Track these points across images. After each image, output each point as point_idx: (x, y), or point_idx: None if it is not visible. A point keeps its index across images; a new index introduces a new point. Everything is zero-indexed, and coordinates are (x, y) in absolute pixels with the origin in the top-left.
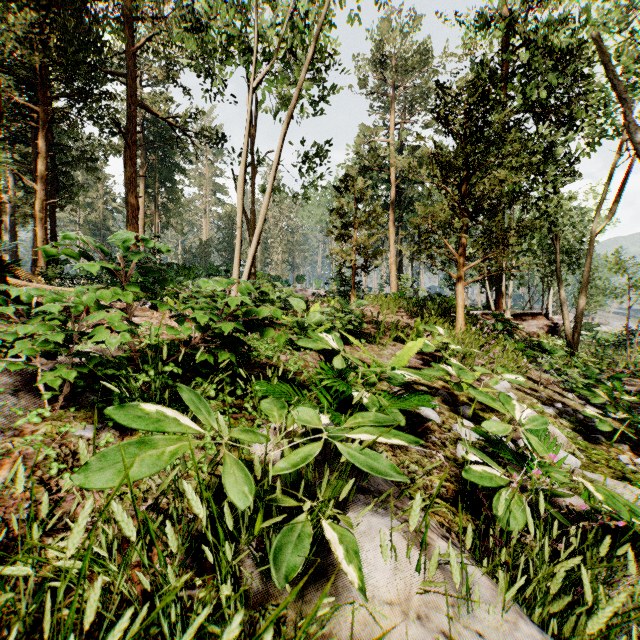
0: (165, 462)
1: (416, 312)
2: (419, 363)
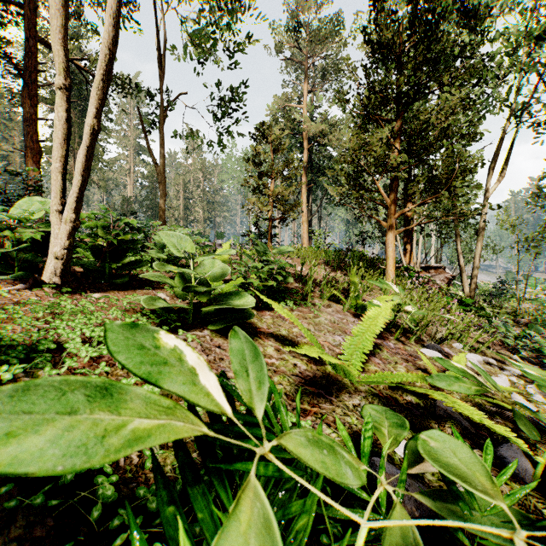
0: None
1: (337, 264)
2: None
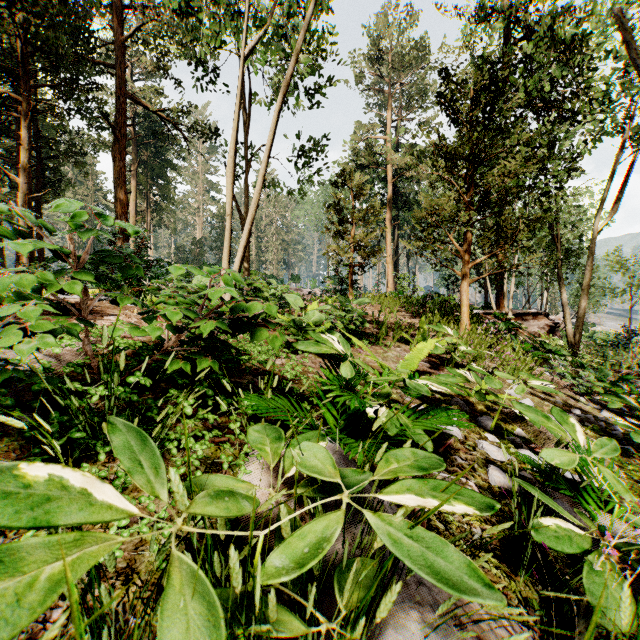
0: (27, 615)
1: (417, 311)
2: (427, 366)
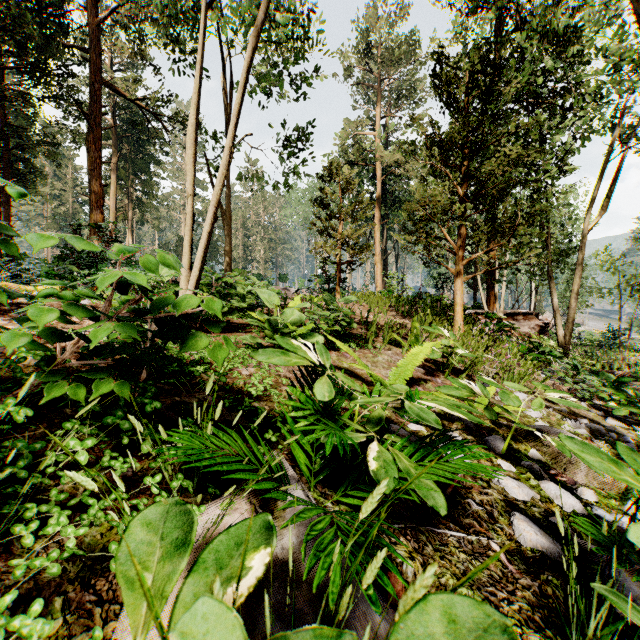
0: None
1: (407, 311)
2: (421, 372)
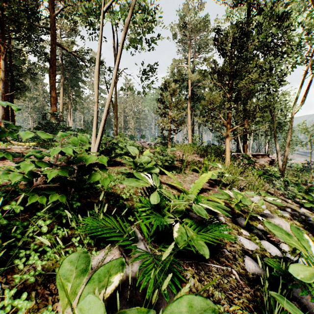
0: None
1: (203, 154)
2: (207, 185)
